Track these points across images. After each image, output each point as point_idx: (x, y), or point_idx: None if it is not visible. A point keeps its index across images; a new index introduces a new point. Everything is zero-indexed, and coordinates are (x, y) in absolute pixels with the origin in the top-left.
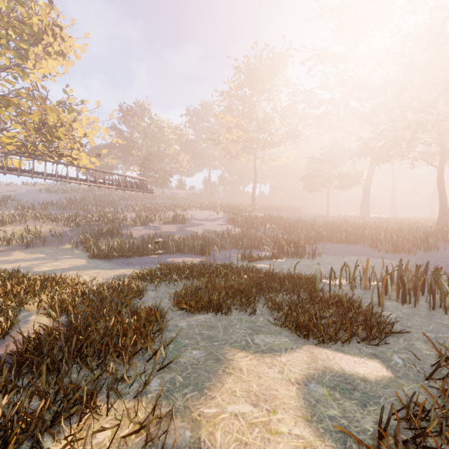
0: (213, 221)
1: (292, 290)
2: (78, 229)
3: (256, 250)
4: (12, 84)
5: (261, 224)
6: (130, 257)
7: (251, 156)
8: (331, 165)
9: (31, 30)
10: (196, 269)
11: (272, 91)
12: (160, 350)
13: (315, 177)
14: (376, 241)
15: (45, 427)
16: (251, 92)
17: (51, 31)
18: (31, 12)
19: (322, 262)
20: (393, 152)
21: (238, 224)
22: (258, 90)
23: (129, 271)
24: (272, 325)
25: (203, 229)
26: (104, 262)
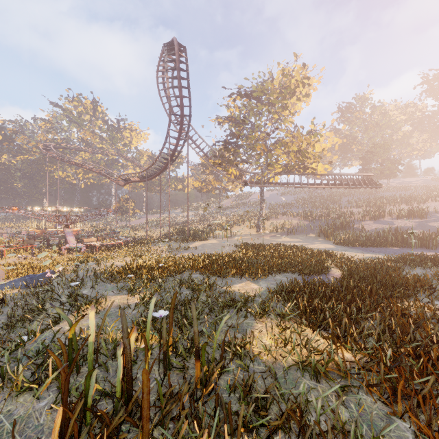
0: None
1: None
2: (314, 223)
3: None
4: (283, 131)
5: None
6: (369, 246)
7: None
8: None
9: (290, 90)
10: None
11: None
12: (434, 295)
13: None
14: None
15: (388, 295)
16: None
17: (301, 83)
18: (289, 77)
19: None
20: None
21: None
22: None
23: (376, 256)
24: None
25: None
26: (349, 248)
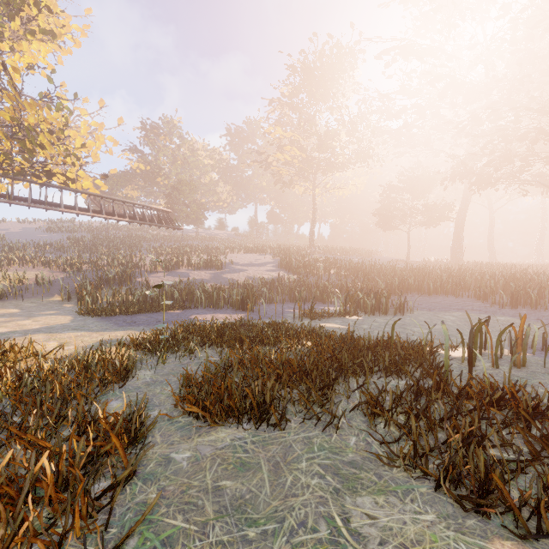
0: (260, 266)
1: (396, 371)
2: (78, 276)
3: (318, 303)
4: None
5: (323, 270)
6: (139, 312)
7: (309, 185)
8: (413, 195)
9: None
10: (228, 330)
11: (337, 98)
12: None
13: (392, 210)
14: (486, 291)
15: None
16: (309, 100)
17: None
18: None
19: (416, 319)
20: (497, 176)
21: (293, 270)
22: (318, 97)
23: (126, 334)
24: (381, 461)
25: (245, 276)
26: (97, 320)
